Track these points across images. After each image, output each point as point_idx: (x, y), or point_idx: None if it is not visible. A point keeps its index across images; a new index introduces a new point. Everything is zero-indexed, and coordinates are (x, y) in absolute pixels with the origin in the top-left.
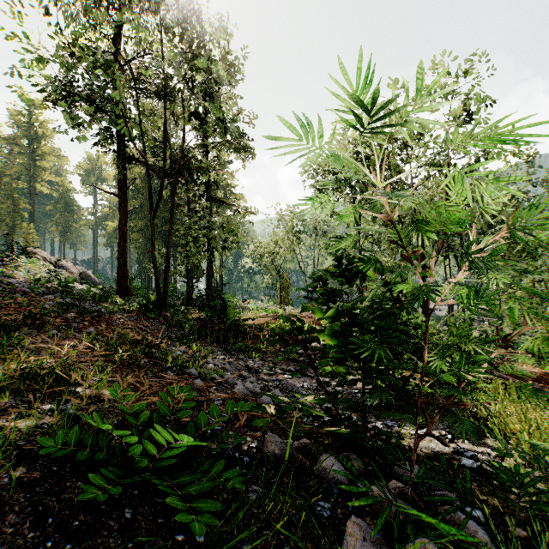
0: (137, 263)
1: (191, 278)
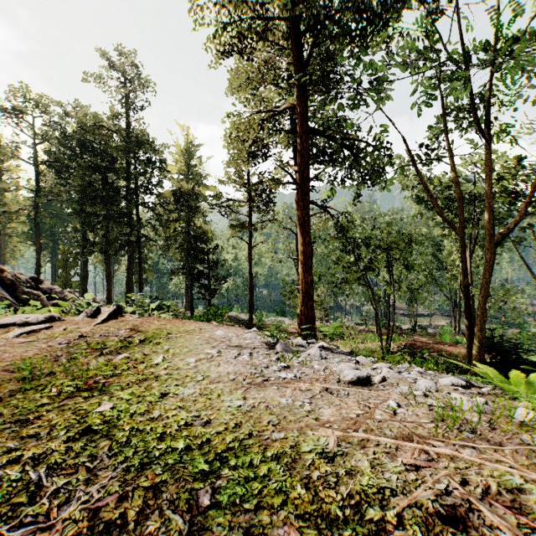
0: (61, 268)
1: (209, 294)
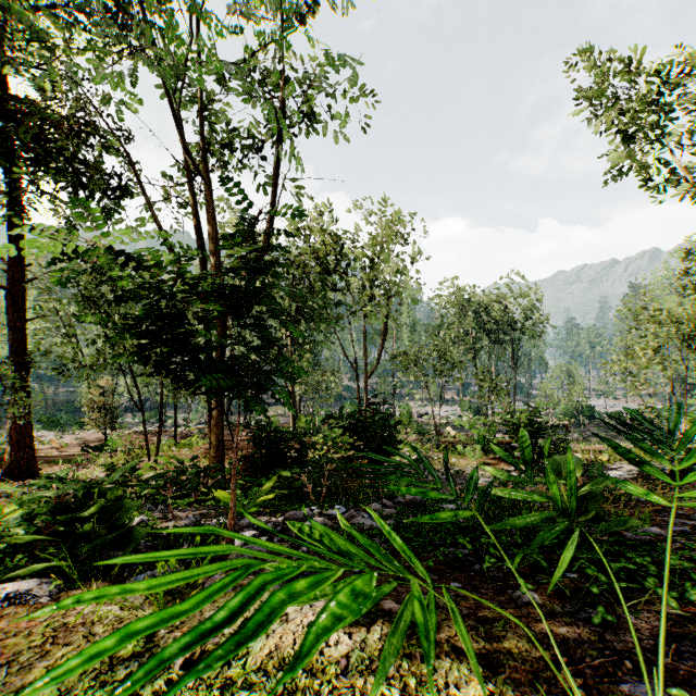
0: None
1: None
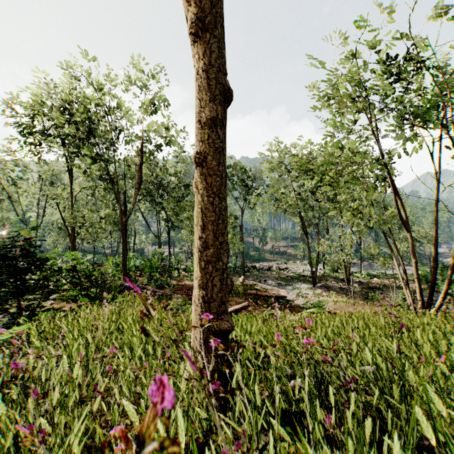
0: None
1: None
